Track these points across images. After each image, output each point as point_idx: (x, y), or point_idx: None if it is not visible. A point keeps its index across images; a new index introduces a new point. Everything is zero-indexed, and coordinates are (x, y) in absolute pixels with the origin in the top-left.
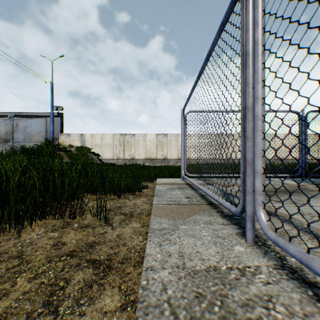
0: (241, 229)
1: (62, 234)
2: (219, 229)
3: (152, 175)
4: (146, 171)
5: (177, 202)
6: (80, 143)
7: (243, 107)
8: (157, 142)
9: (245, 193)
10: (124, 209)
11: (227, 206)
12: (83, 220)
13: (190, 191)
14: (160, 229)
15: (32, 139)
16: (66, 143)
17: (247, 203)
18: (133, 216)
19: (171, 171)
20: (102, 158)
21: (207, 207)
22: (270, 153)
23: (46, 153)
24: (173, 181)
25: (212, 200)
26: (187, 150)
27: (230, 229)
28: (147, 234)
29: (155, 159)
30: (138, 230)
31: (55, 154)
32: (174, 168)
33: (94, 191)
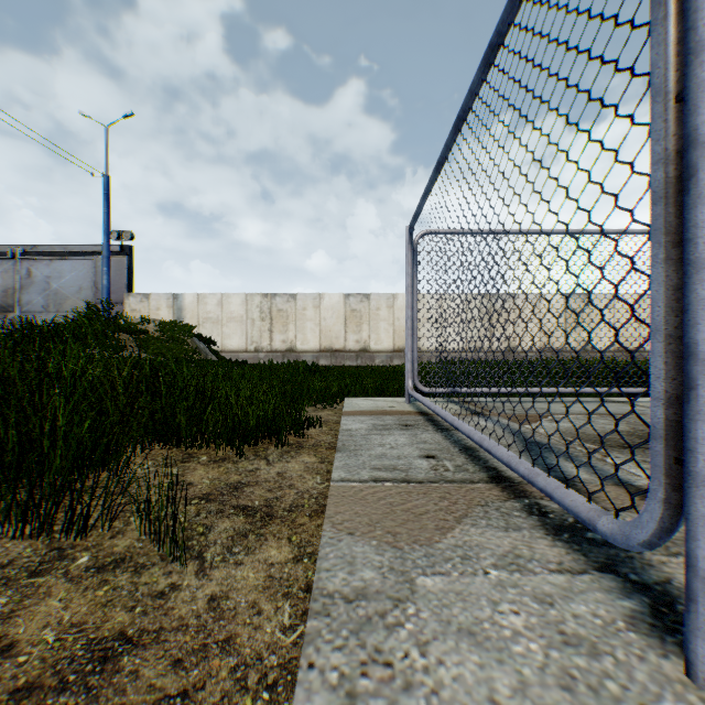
0: (635, 597)
1: (21, 604)
2: (558, 597)
3: (334, 389)
4: (319, 380)
5: (402, 474)
6: (172, 314)
7: (664, 153)
8: (346, 313)
9: (687, 482)
10: (249, 492)
11: (576, 506)
12: (115, 539)
13: (431, 434)
14: (350, 596)
15: (63, 306)
16: (140, 314)
17: (700, 526)
18: (272, 517)
19: (379, 379)
20: (221, 348)
21: (492, 491)
22: (604, 338)
23: (85, 337)
24: (385, 405)
25: (500, 466)
26: (421, 328)
27: (597, 594)
28: (308, 592)
29: (342, 351)
30: (282, 576)
31: (107, 338)
32: (386, 372)
33: (172, 437)
